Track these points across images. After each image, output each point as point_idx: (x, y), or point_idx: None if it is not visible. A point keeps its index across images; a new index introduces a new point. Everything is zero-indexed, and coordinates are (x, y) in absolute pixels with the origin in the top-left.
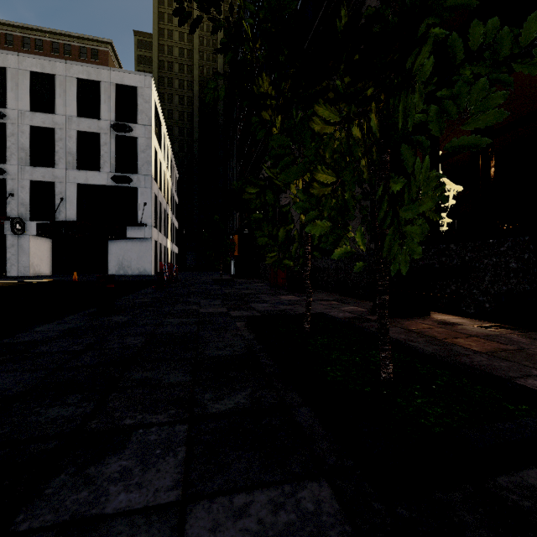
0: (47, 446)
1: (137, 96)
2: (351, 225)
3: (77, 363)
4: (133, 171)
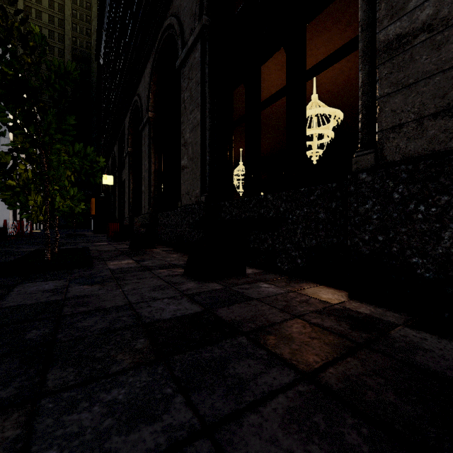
0: None
1: None
2: (143, 197)
3: None
4: None
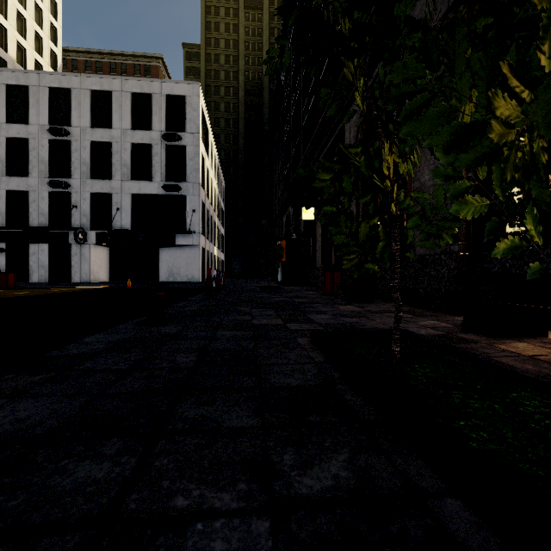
0: (63, 546)
1: (185, 105)
2: None
3: (121, 388)
4: (182, 179)
